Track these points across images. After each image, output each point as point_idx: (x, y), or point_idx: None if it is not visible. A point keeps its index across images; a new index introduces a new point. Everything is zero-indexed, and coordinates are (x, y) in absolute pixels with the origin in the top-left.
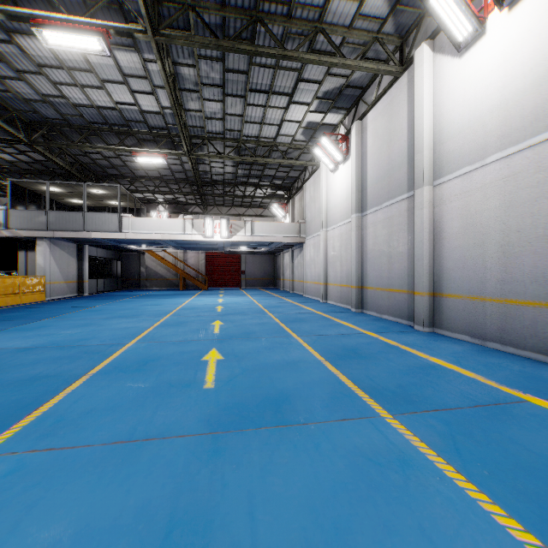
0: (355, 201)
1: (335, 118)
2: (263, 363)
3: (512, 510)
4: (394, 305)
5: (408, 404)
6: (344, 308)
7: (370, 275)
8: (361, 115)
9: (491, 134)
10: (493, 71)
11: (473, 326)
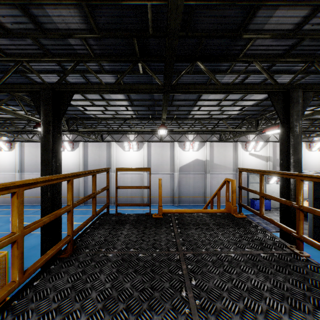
0: (19, 169)
1: (3, 132)
2: (37, 219)
3: (78, 215)
4: (39, 201)
5: (65, 214)
6: (10, 205)
7: (27, 193)
8: (21, 140)
9: (65, 169)
10: (66, 158)
11: (62, 202)
